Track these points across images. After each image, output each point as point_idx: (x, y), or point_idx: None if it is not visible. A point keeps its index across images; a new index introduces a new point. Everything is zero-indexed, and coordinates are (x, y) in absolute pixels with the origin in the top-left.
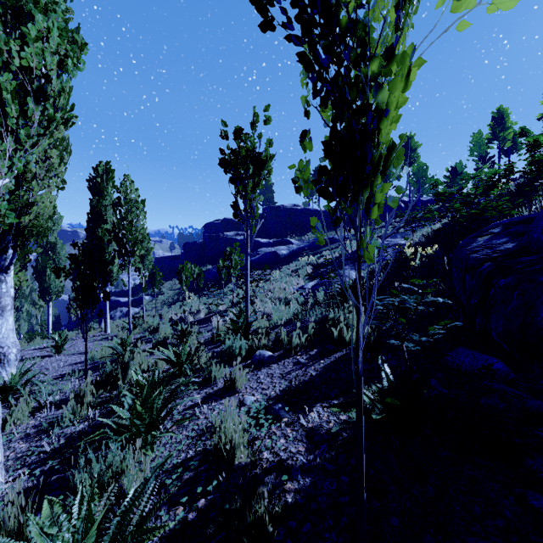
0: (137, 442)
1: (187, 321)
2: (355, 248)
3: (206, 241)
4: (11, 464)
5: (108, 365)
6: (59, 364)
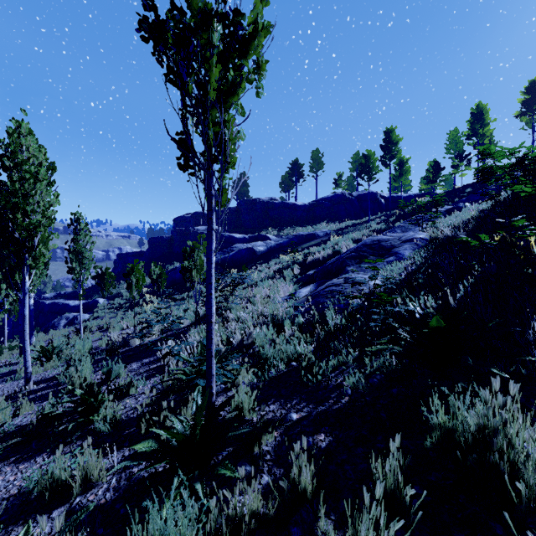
0: None
1: (132, 345)
2: (350, 244)
3: (174, 236)
4: None
5: None
6: None
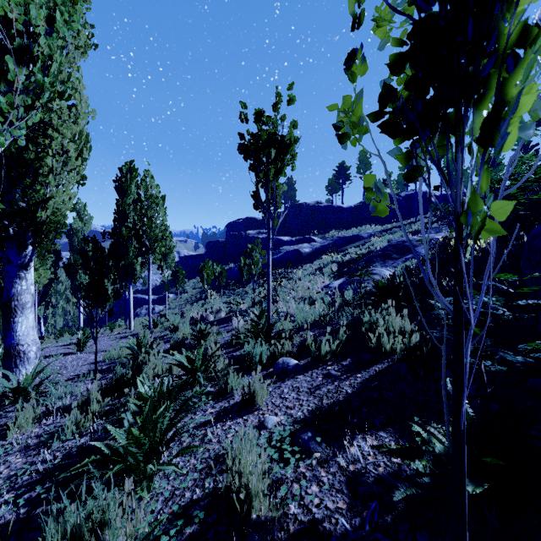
0: (127, 482)
1: (208, 321)
2: (384, 244)
3: (228, 240)
4: (1, 485)
5: (118, 368)
6: (79, 363)
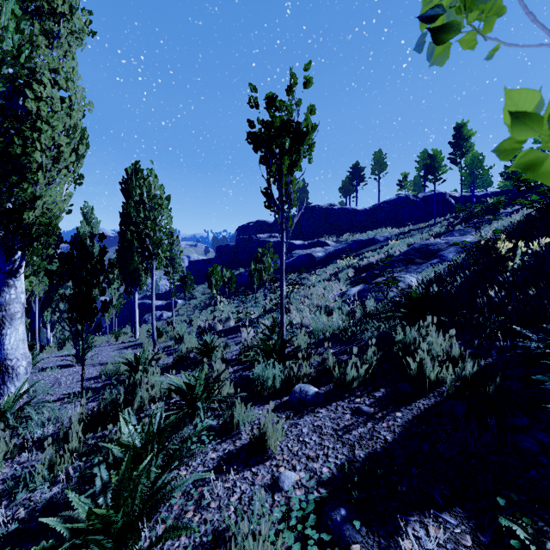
0: None
1: (216, 330)
2: (404, 248)
3: (239, 244)
4: None
5: (108, 393)
6: (74, 378)
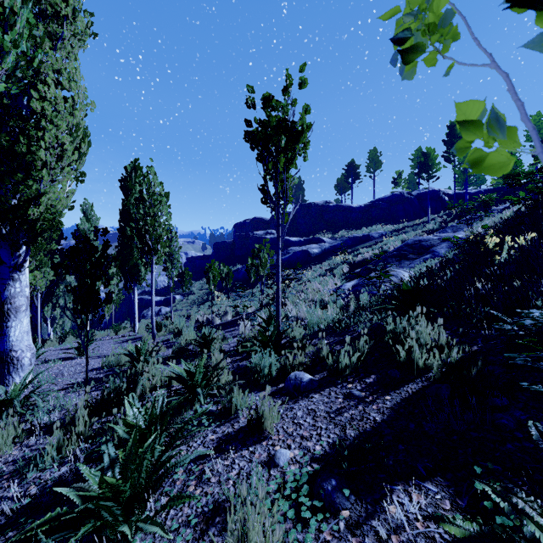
0: None
1: (214, 324)
2: (398, 244)
3: (236, 240)
4: None
5: (111, 381)
6: (77, 369)
